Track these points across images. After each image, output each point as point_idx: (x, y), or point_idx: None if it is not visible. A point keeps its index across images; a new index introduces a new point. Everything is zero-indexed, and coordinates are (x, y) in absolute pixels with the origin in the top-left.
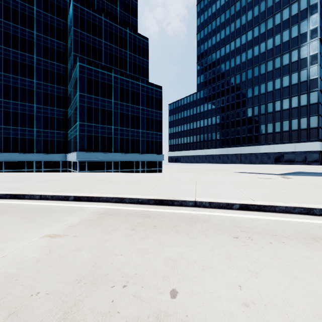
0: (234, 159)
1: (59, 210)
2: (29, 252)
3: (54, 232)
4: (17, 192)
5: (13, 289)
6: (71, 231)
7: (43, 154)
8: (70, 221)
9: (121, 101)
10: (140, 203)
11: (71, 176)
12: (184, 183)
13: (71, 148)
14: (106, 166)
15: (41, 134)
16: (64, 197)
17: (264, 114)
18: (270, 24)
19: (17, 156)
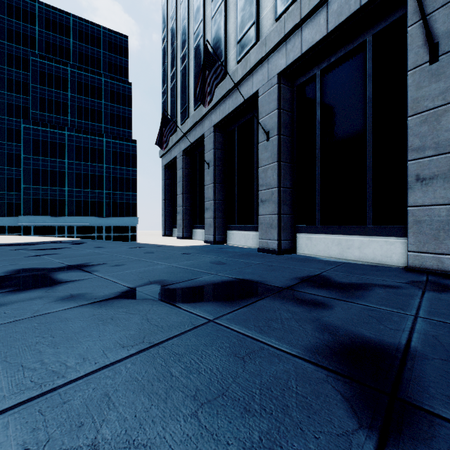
0: None
1: None
2: None
3: None
4: None
5: None
6: None
7: (6, 218)
8: None
9: (78, 160)
10: None
11: None
12: None
13: None
14: (57, 230)
15: (5, 197)
16: None
17: None
18: None
19: None
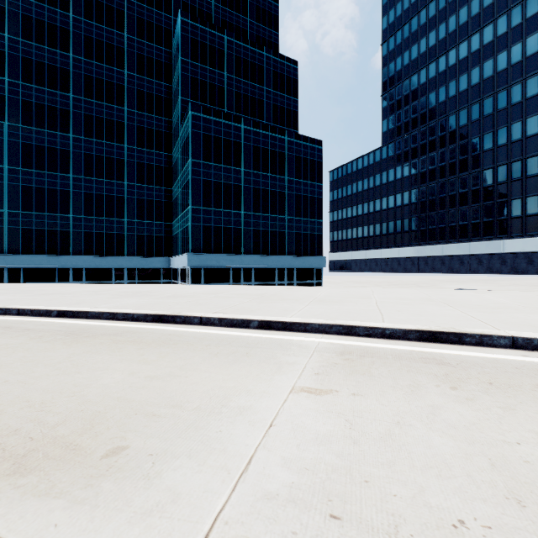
0: (455, 265)
1: (255, 343)
2: (310, 421)
3: (303, 384)
4: (161, 312)
5: (389, 504)
6: (332, 383)
7: (136, 257)
8: (302, 363)
9: (255, 169)
10: (388, 336)
11: (205, 290)
12: (426, 304)
13: (177, 248)
14: (232, 276)
15: (134, 227)
16: (241, 323)
17: (520, 180)
18: (534, 6)
19: (102, 260)
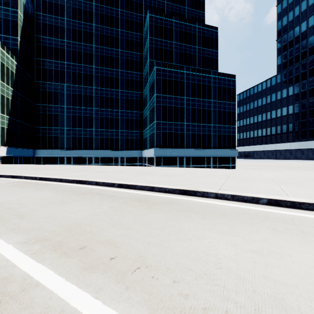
0: None
1: (289, 220)
2: None
3: None
4: (183, 187)
5: None
6: None
7: (125, 151)
8: None
9: (192, 97)
10: None
11: (182, 171)
12: None
13: (146, 145)
14: (178, 161)
15: (124, 134)
16: (251, 199)
17: None
18: None
19: (108, 152)
